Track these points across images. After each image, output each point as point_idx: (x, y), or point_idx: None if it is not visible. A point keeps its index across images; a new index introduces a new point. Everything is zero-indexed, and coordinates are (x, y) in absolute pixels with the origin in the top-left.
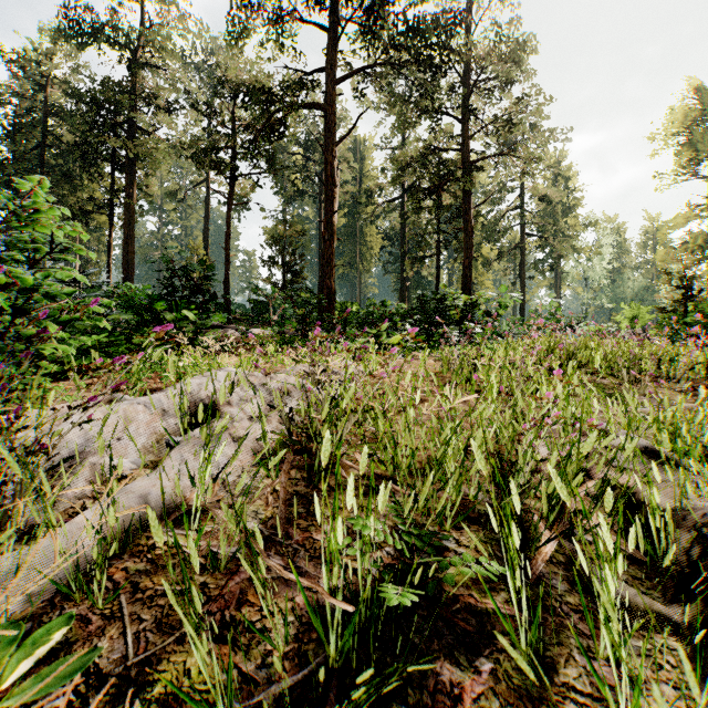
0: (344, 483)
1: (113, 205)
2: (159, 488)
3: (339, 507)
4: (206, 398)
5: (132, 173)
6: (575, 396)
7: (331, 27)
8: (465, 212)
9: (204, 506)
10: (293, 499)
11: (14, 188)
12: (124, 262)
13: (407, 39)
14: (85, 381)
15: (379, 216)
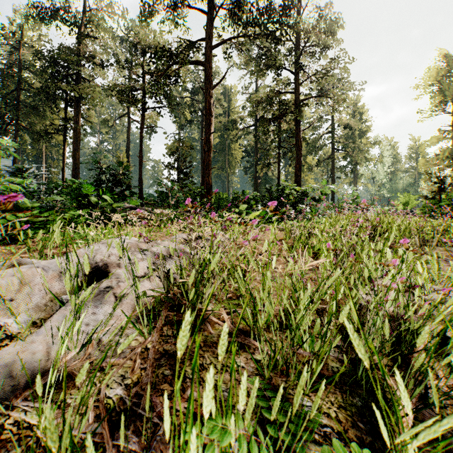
0: (210, 340)
1: (66, 128)
2: (29, 354)
3: (203, 367)
4: (100, 261)
5: (78, 107)
6: (385, 257)
7: (209, 11)
8: (296, 134)
9: (71, 371)
10: (162, 359)
11: (1, 117)
12: (73, 166)
13: (259, 19)
14: (20, 246)
15: (241, 137)
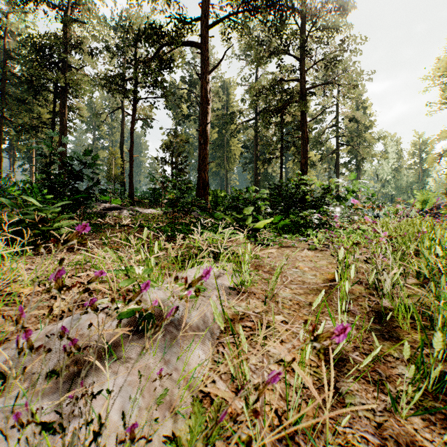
0: None
1: (53, 121)
2: None
3: None
4: None
5: (65, 98)
6: None
7: None
8: (302, 125)
9: None
10: None
11: None
12: (59, 161)
13: None
14: None
15: (240, 132)
